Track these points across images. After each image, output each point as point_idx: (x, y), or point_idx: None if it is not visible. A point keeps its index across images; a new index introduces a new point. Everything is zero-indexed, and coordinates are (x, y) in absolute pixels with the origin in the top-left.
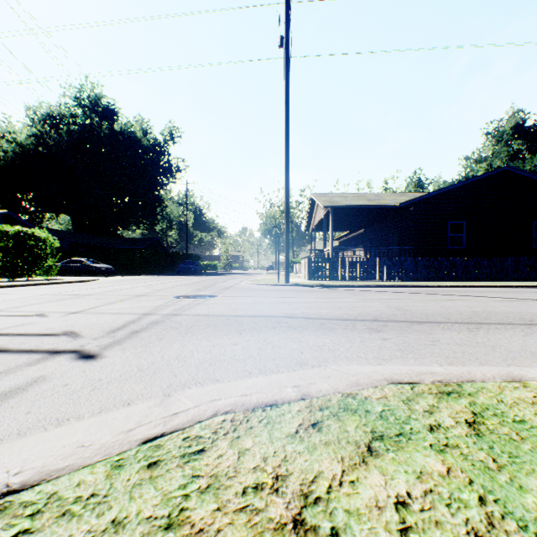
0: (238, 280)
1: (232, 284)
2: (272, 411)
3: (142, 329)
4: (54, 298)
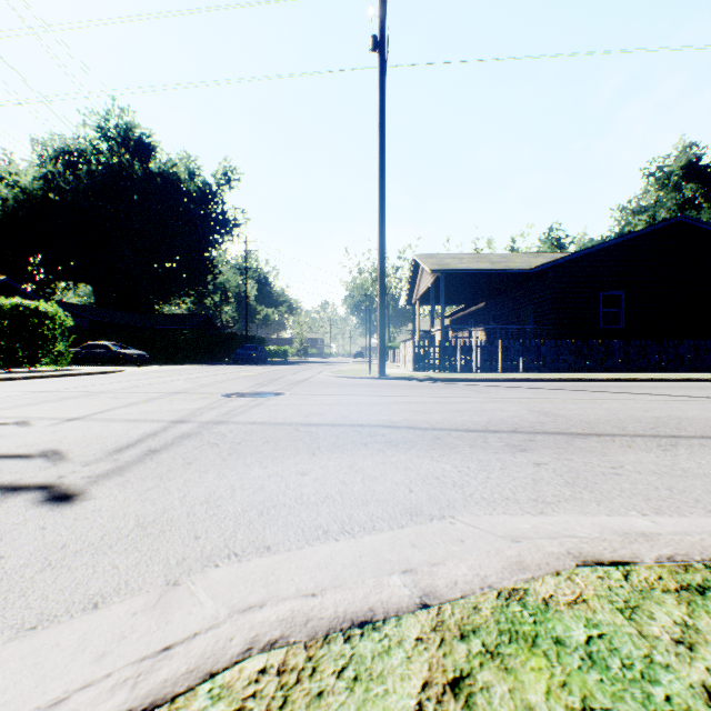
0: (315, 371)
1: (307, 376)
2: (364, 642)
3: (163, 446)
4: (53, 396)
